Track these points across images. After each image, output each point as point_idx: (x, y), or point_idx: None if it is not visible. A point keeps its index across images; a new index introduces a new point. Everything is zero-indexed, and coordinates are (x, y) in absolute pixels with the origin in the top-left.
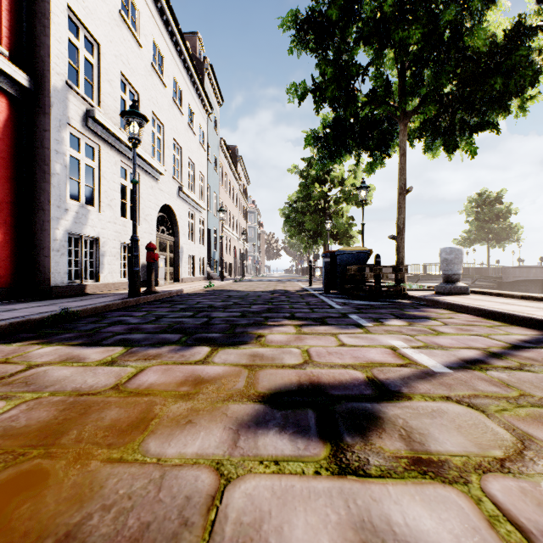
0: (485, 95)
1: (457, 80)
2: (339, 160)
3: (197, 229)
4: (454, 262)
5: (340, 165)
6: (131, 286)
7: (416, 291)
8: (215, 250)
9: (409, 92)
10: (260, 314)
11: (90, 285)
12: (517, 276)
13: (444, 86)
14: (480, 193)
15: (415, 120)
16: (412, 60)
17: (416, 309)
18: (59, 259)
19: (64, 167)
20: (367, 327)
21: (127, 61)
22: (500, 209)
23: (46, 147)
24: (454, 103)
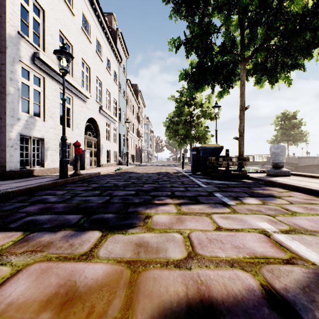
0: (299, 44)
1: (279, 35)
2: (201, 90)
3: (112, 133)
4: (280, 154)
5: (200, 95)
6: (61, 171)
7: (252, 173)
8: (123, 147)
9: (247, 44)
10: (149, 192)
11: (36, 170)
12: (307, 162)
13: (271, 39)
14: (283, 113)
15: (249, 64)
16: (250, 22)
17: (259, 187)
18: (13, 152)
19: (17, 90)
20: (232, 206)
21: (64, 23)
22: (295, 122)
23: (3, 75)
24: (277, 50)
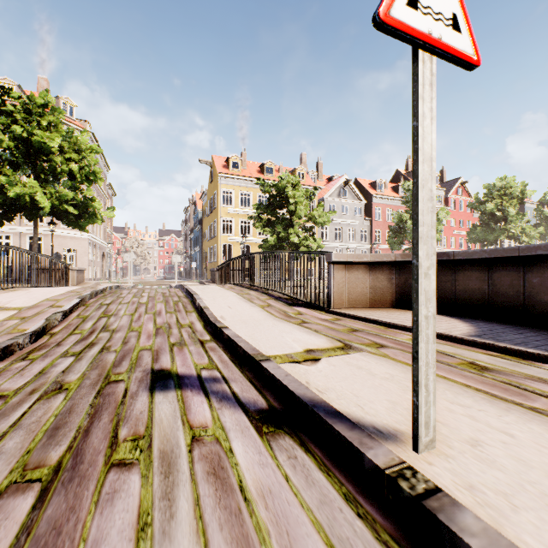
0: None
1: None
2: None
3: None
4: None
5: None
6: None
7: None
8: None
9: None
10: None
11: None
12: None
13: None
14: None
15: None
16: None
17: None
18: None
19: None
20: None
21: None
22: None
23: None
24: None
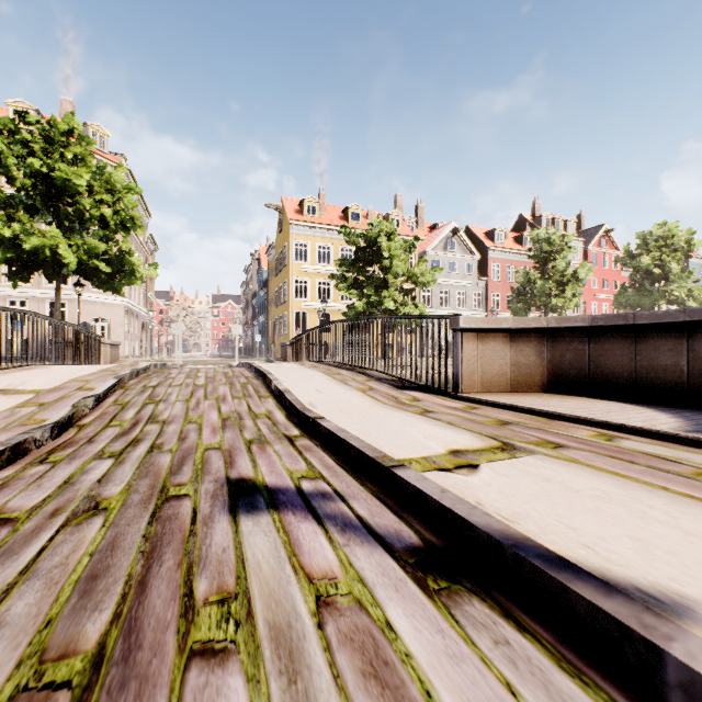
0: None
1: None
2: None
3: None
4: None
5: None
6: None
7: None
8: None
9: None
10: None
11: None
12: None
13: None
14: None
15: None
16: None
17: None
18: None
19: None
20: None
21: None
22: None
23: None
24: None
